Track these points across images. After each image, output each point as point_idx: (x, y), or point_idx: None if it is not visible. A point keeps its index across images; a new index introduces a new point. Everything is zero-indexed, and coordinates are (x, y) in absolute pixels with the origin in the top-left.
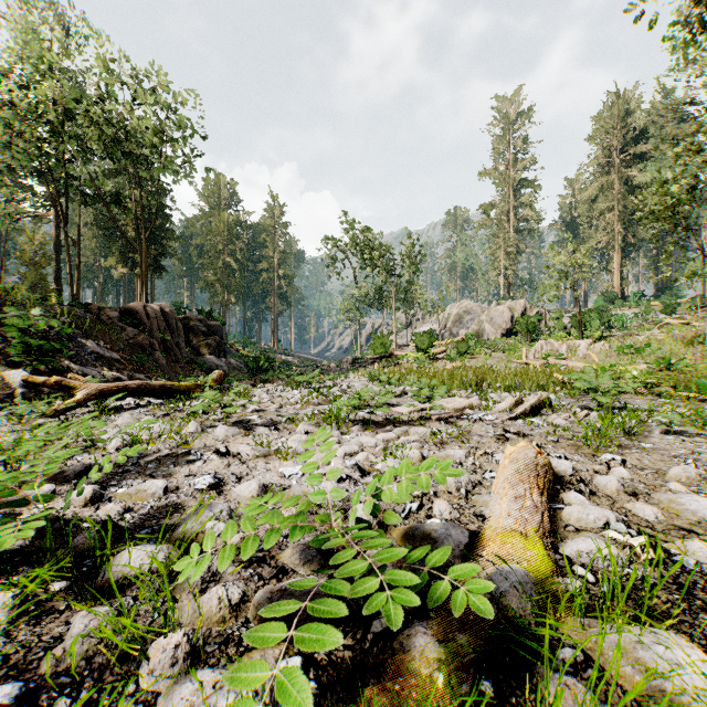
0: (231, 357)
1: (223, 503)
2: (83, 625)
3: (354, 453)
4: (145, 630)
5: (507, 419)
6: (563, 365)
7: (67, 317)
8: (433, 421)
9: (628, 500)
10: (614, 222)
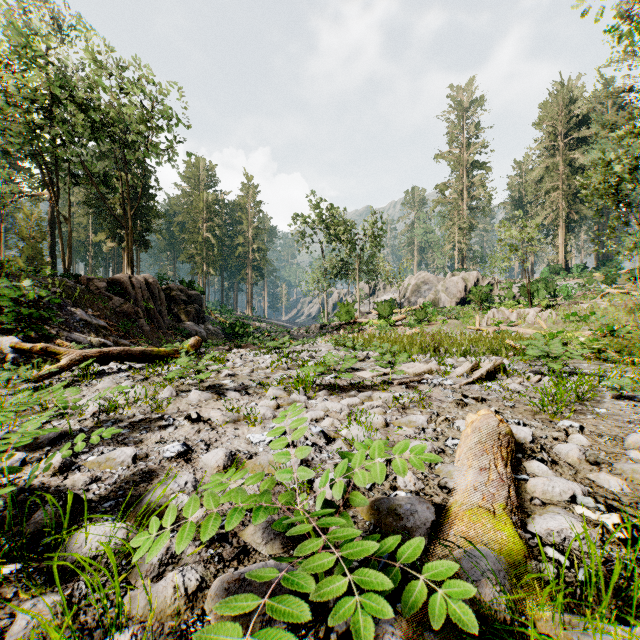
0: (209, 323)
1: (189, 473)
2: (25, 621)
3: (319, 419)
4: (93, 624)
5: (465, 383)
6: (514, 331)
7: (58, 287)
8: (395, 385)
9: (590, 470)
10: (559, 200)
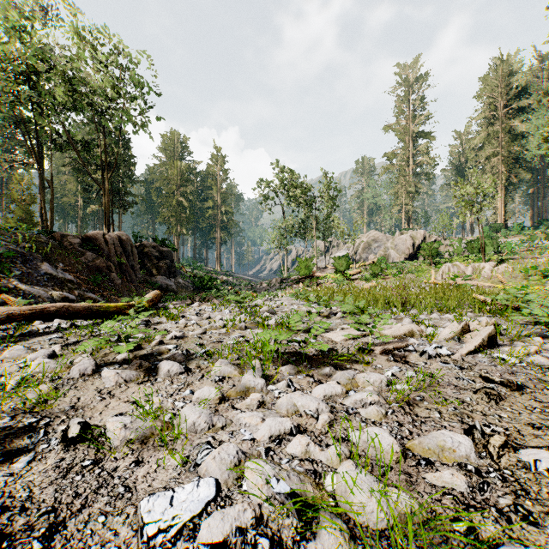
0: (180, 277)
1: None
2: None
3: (284, 434)
4: None
5: (466, 353)
6: (473, 285)
7: (28, 242)
8: (377, 355)
9: None
10: (499, 165)
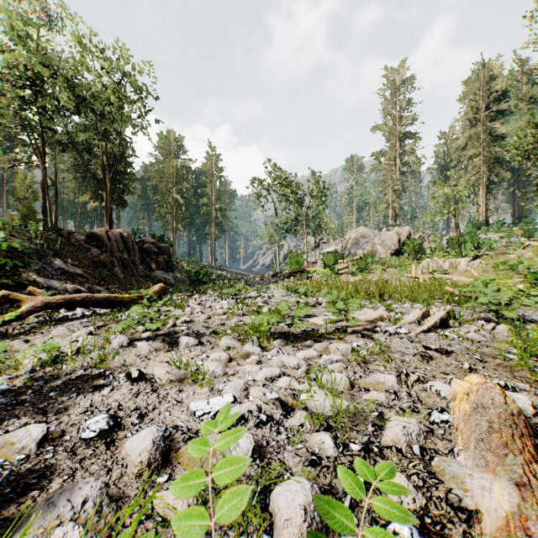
0: (177, 272)
1: (94, 481)
2: None
3: (275, 377)
4: None
5: (420, 332)
6: (448, 278)
7: (41, 240)
8: (349, 334)
9: None
10: (480, 165)
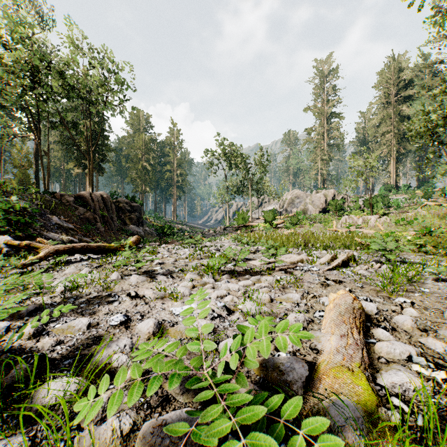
0: (146, 226)
1: (127, 338)
2: None
3: (223, 296)
4: None
5: (327, 270)
6: (360, 231)
7: (40, 201)
8: (277, 271)
9: (420, 335)
10: (391, 140)
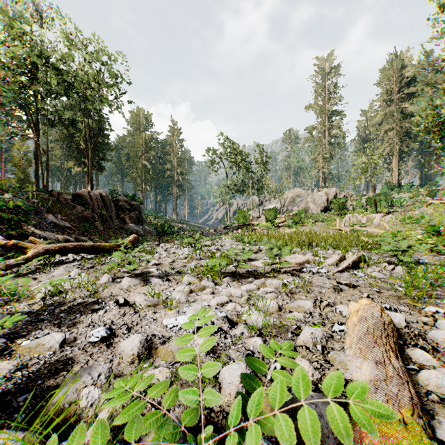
0: (146, 225)
1: (104, 364)
2: None
3: (224, 303)
4: None
5: (336, 271)
6: (365, 230)
7: (36, 199)
8: (282, 273)
9: None
10: (394, 137)
